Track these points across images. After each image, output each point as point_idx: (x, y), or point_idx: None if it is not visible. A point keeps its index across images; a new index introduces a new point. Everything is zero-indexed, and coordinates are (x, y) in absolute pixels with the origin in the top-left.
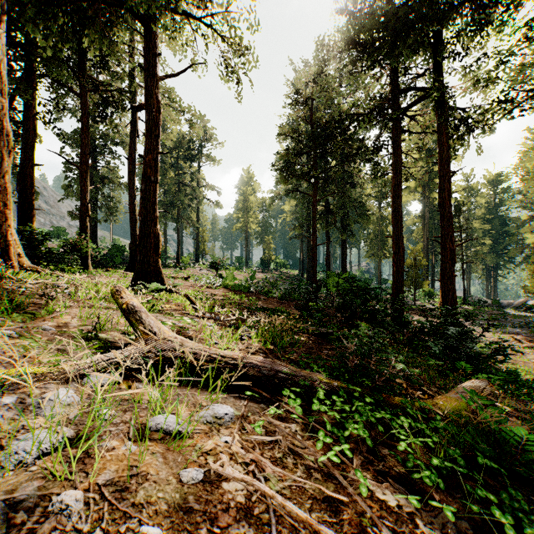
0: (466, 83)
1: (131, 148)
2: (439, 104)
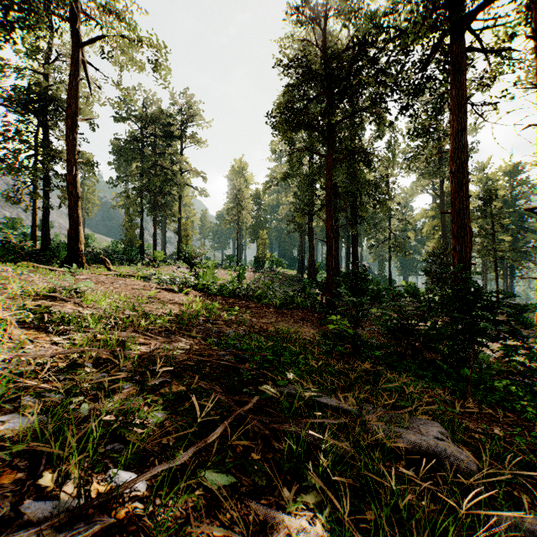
0: None
1: (70, 95)
2: None
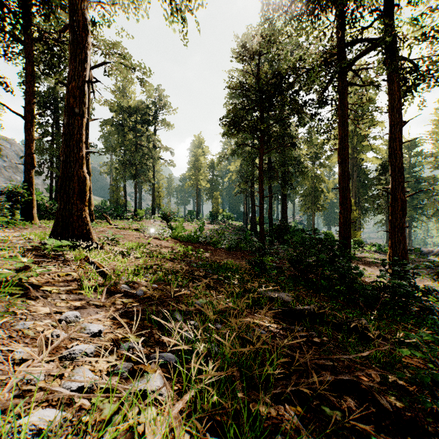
0: (415, 33)
1: None
2: (389, 53)
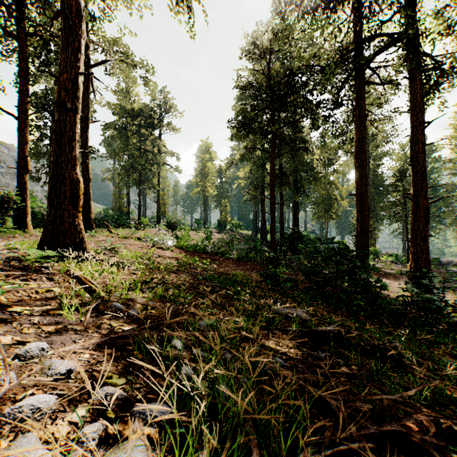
0: (438, 27)
1: (84, 105)
2: (410, 49)
